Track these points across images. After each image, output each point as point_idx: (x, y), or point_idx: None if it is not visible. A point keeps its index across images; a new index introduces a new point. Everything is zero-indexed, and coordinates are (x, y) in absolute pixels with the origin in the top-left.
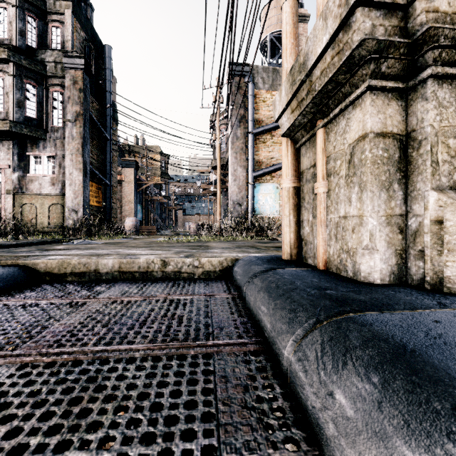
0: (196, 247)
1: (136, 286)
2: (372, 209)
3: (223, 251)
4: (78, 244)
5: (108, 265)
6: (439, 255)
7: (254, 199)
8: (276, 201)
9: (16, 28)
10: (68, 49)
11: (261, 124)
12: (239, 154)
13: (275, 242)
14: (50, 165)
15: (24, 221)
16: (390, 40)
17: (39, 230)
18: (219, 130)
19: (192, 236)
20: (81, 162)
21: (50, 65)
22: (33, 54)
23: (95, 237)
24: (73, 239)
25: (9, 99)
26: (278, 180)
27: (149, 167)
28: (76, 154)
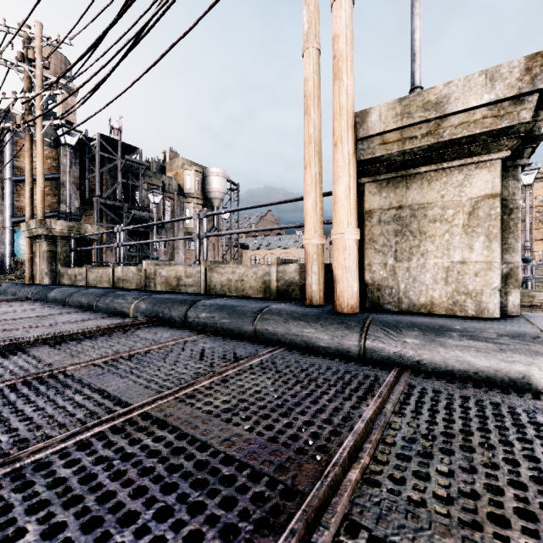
0: None
1: None
2: (47, 267)
3: None
4: None
5: None
6: (60, 277)
7: (15, 243)
8: None
9: None
10: None
11: (23, 172)
12: None
13: None
14: None
15: None
16: (48, 234)
17: None
18: None
19: None
20: None
21: None
22: None
23: None
24: None
25: None
26: None
27: None
28: None
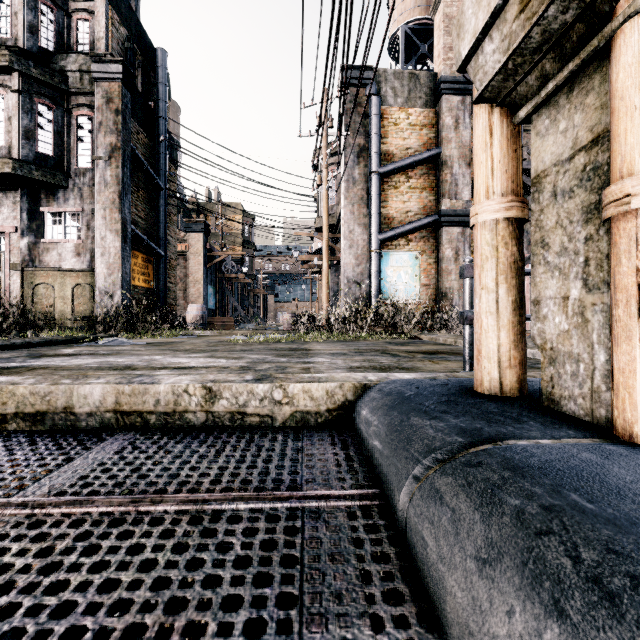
0: (287, 352)
1: (137, 451)
2: None
3: (333, 362)
4: (105, 344)
5: (93, 397)
6: None
7: (381, 275)
8: (414, 278)
9: (24, 22)
10: (99, 52)
11: (391, 159)
12: (357, 206)
13: (418, 343)
14: (74, 226)
15: (37, 310)
16: None
17: (58, 323)
18: (327, 169)
19: (284, 332)
20: (118, 221)
21: (74, 75)
22: (48, 60)
23: (137, 334)
24: (101, 337)
25: (12, 127)
26: (417, 246)
27: (227, 232)
28: (111, 208)
